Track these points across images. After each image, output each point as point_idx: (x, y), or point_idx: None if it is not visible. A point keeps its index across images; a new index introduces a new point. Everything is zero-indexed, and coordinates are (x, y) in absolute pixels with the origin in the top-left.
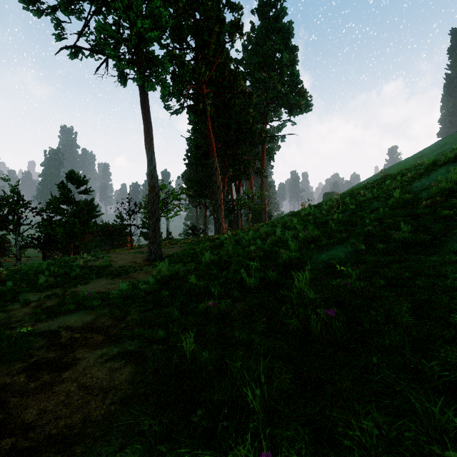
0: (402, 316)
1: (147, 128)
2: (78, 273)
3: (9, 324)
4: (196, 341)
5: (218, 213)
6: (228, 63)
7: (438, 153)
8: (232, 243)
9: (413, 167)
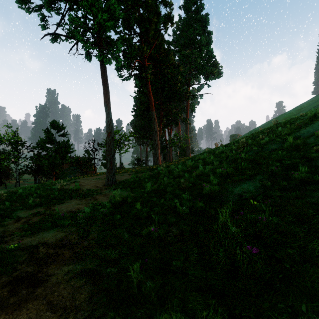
0: (315, 255)
1: (105, 91)
2: (57, 195)
3: (3, 238)
4: (141, 268)
5: (156, 150)
6: (162, 43)
7: (313, 106)
8: (166, 173)
9: (297, 117)
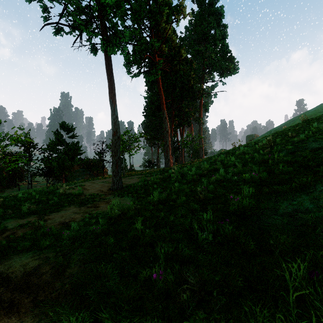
0: None
1: (110, 85)
2: (55, 201)
3: None
4: None
5: (167, 152)
6: (174, 37)
7: None
8: (178, 177)
9: None
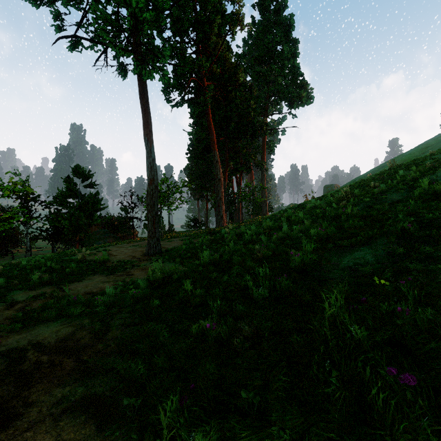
0: None
1: (146, 119)
2: (74, 268)
3: None
4: (181, 403)
5: (219, 206)
6: (229, 55)
7: None
8: (233, 237)
9: (425, 157)
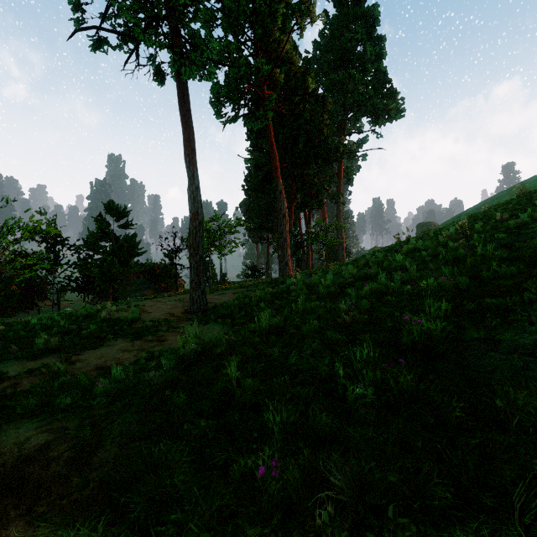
0: None
1: (187, 134)
2: (92, 330)
3: None
4: None
5: (283, 250)
6: (295, 56)
7: None
8: (303, 290)
9: None
